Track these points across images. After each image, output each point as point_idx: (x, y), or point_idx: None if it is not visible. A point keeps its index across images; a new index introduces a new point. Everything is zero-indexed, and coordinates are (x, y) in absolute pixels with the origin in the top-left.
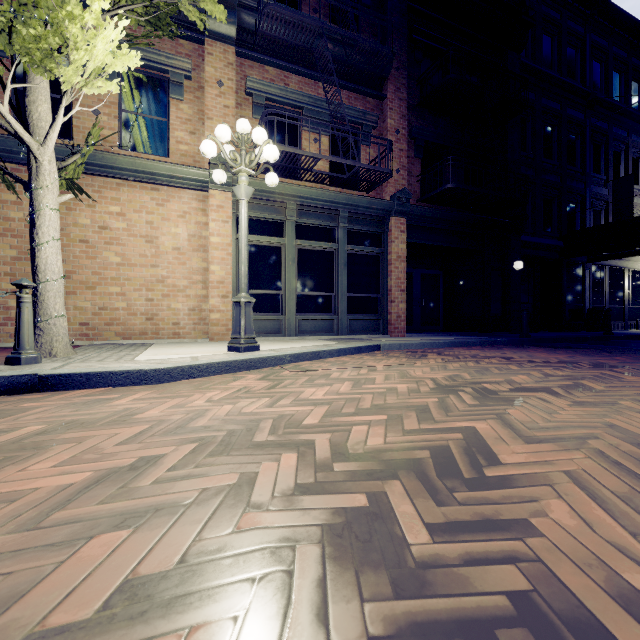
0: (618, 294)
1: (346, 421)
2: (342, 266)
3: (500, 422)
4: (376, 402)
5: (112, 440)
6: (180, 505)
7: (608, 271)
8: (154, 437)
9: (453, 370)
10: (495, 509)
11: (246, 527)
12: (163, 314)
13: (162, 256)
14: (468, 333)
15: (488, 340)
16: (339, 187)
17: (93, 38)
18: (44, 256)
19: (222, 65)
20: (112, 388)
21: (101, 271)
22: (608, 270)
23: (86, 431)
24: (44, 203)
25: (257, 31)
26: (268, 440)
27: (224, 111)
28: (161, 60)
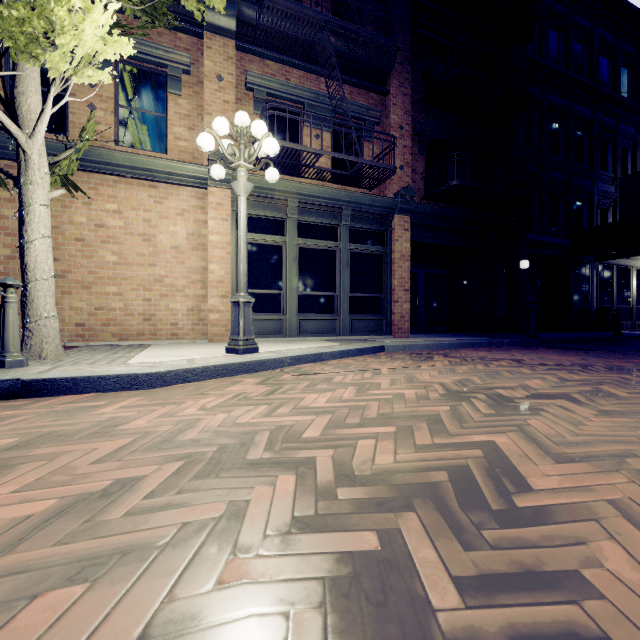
0: (626, 294)
1: (351, 434)
2: (344, 265)
3: (522, 435)
4: (383, 411)
5: (88, 457)
6: (153, 547)
7: (616, 270)
8: (136, 453)
9: (462, 374)
10: (535, 555)
11: (230, 581)
12: (161, 314)
13: (160, 255)
14: (473, 334)
15: (495, 341)
16: (341, 184)
17: (81, 22)
18: (34, 254)
19: (221, 59)
20: (100, 394)
21: (97, 270)
22: (616, 269)
23: (62, 445)
24: (34, 199)
25: (257, 24)
26: (263, 457)
27: (224, 106)
28: (159, 54)
